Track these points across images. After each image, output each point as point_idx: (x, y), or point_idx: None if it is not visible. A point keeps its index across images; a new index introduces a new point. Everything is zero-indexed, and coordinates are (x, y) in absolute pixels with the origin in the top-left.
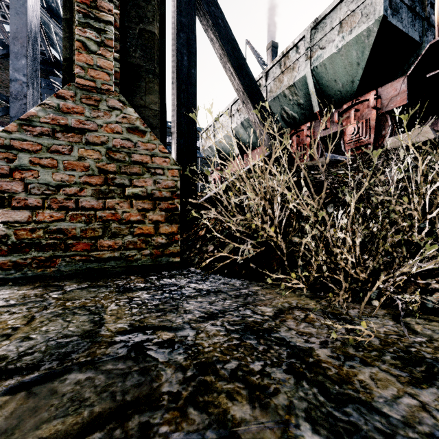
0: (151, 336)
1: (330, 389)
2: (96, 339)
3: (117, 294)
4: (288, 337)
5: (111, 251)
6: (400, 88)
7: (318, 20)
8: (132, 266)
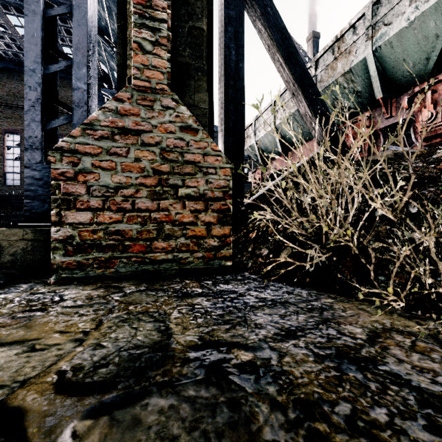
0: (227, 355)
1: None
2: (168, 354)
3: (177, 300)
4: (403, 372)
5: (165, 253)
6: None
7: None
8: (185, 269)
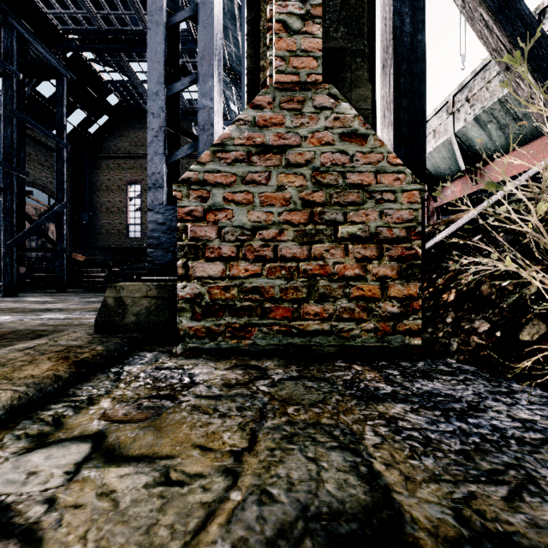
0: None
1: None
2: None
3: (358, 403)
4: None
5: (318, 321)
6: None
7: None
8: (347, 346)
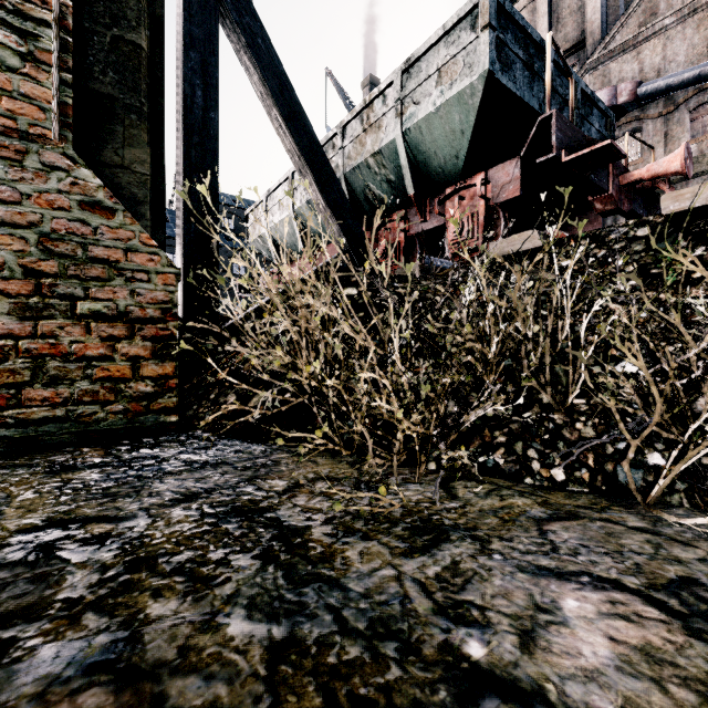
0: (74, 531)
1: (299, 571)
2: None
3: (45, 476)
4: (286, 516)
5: (48, 407)
6: (513, 174)
7: (411, 62)
8: (90, 431)
